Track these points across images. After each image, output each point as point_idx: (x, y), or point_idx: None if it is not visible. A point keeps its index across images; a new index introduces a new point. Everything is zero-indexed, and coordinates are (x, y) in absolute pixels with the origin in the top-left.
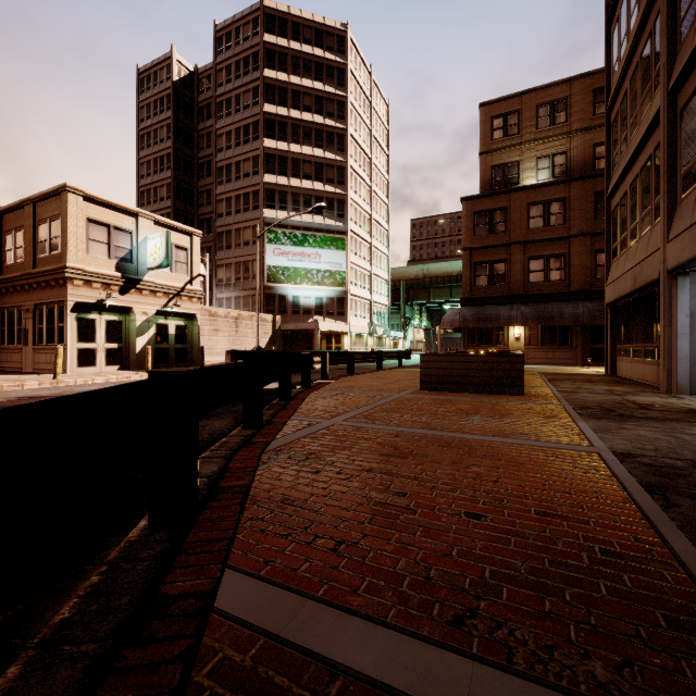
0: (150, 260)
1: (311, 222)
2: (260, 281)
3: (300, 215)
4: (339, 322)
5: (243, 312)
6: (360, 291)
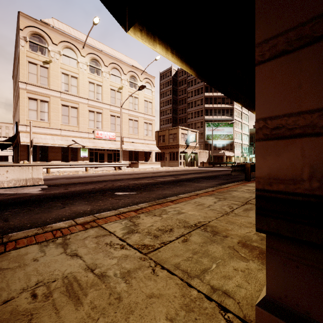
0: (191, 140)
1: (220, 118)
2: (203, 139)
3: (216, 116)
4: (230, 152)
5: (201, 150)
6: (238, 141)
